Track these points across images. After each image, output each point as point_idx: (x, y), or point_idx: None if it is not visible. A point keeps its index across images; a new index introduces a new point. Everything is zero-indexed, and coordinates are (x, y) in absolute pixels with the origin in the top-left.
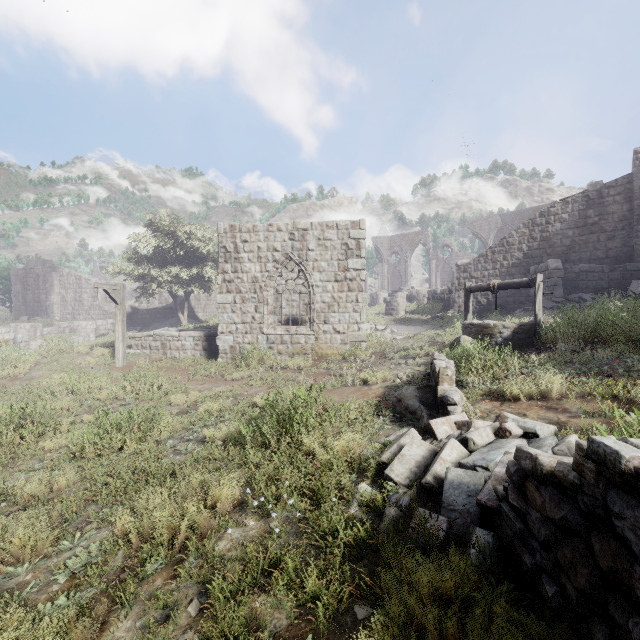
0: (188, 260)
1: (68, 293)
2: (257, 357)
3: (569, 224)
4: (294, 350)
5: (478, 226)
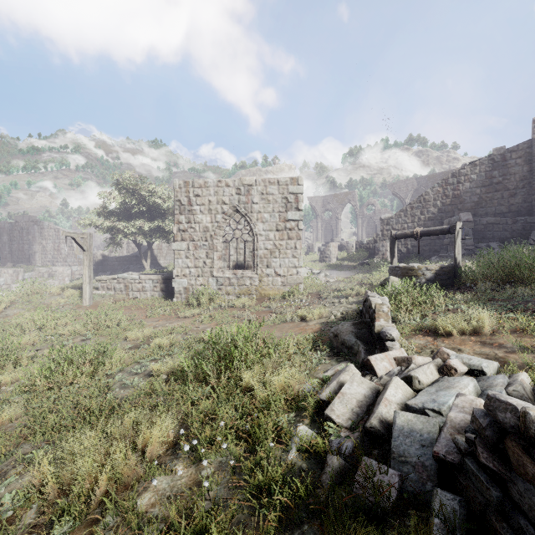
0: (150, 214)
1: (48, 243)
2: (208, 297)
3: (477, 183)
4: (240, 291)
5: (397, 187)
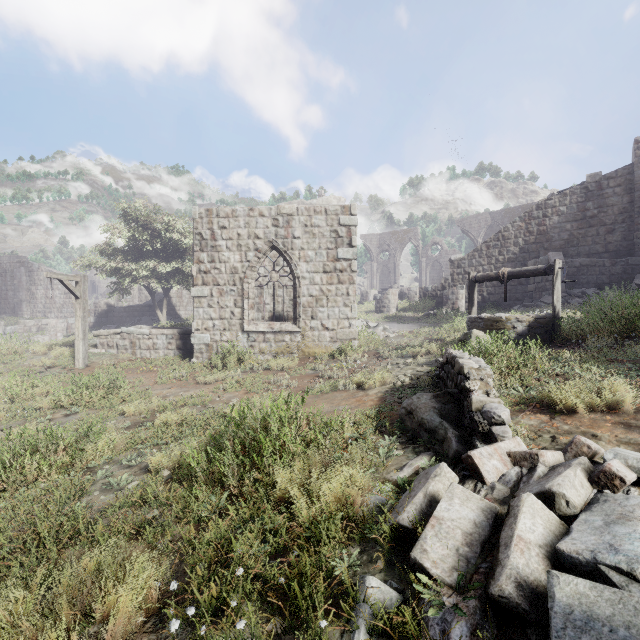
0: (167, 254)
1: (38, 289)
2: (236, 357)
3: (567, 217)
4: (278, 349)
5: (468, 224)
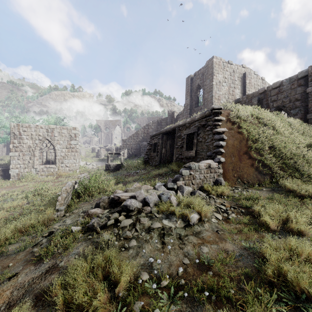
0: None
1: None
2: (31, 177)
3: (154, 129)
4: (48, 174)
5: (140, 121)
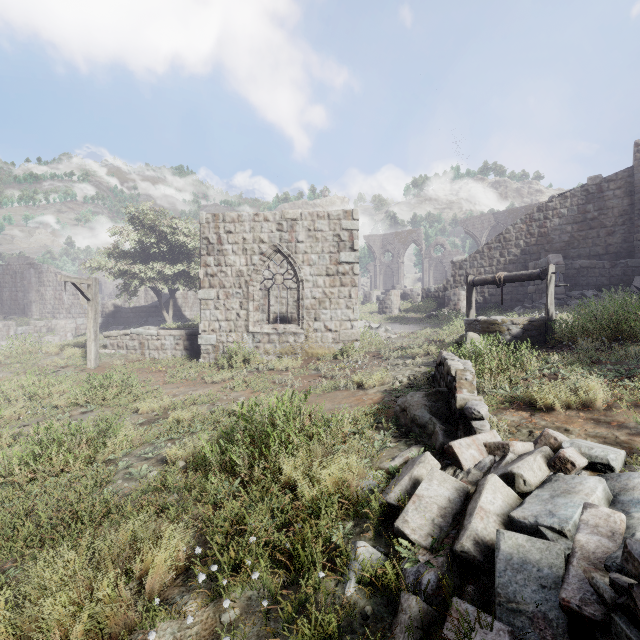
0: (173, 256)
1: (47, 291)
2: (242, 357)
3: (568, 219)
4: (282, 350)
5: (471, 224)
